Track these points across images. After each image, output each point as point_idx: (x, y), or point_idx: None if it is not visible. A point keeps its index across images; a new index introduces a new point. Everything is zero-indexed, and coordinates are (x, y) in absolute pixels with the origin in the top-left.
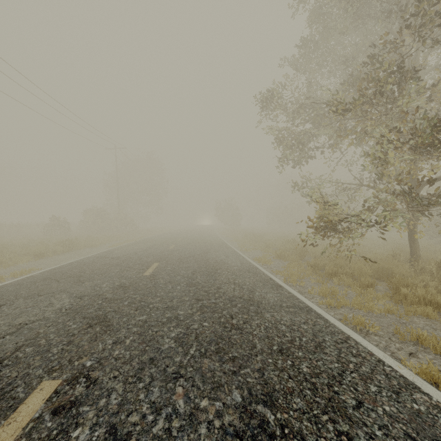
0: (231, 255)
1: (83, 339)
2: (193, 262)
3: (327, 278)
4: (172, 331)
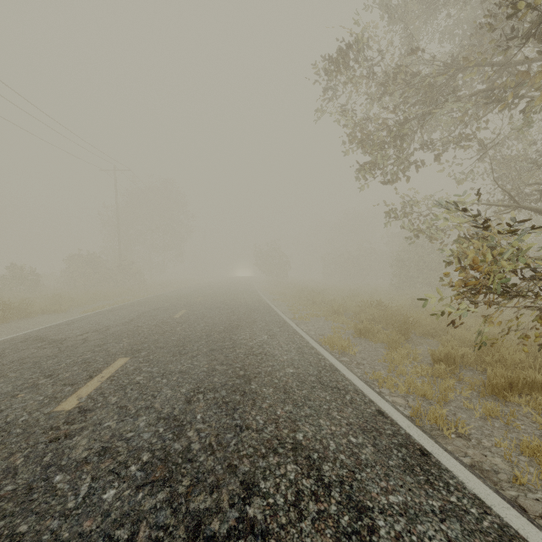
0: (279, 333)
1: None
2: (202, 353)
3: (493, 395)
4: None
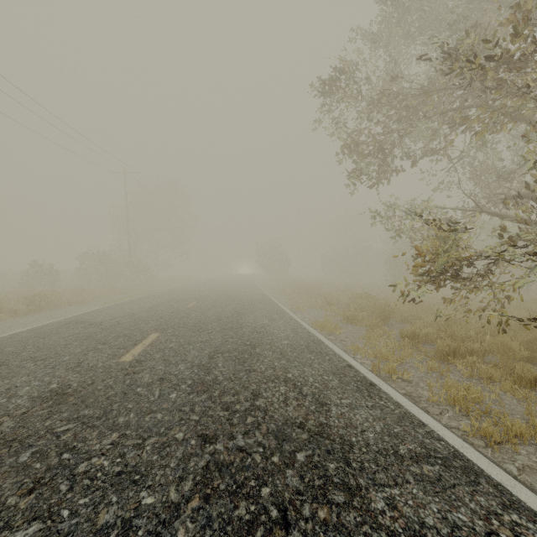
0: (278, 318)
1: None
2: (216, 331)
3: (441, 359)
4: None
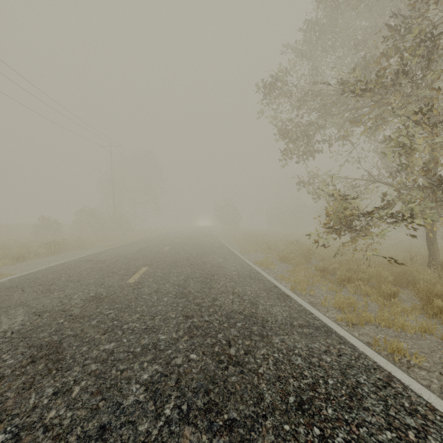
0: (230, 258)
1: (12, 386)
2: (187, 266)
3: (339, 284)
4: (145, 370)
